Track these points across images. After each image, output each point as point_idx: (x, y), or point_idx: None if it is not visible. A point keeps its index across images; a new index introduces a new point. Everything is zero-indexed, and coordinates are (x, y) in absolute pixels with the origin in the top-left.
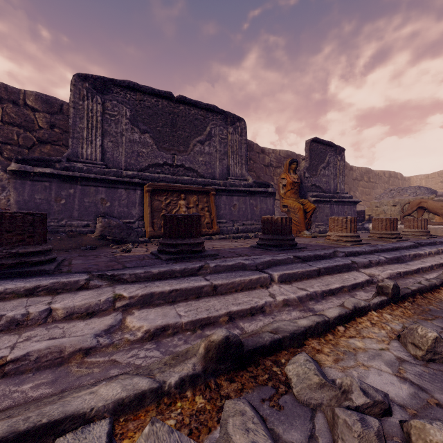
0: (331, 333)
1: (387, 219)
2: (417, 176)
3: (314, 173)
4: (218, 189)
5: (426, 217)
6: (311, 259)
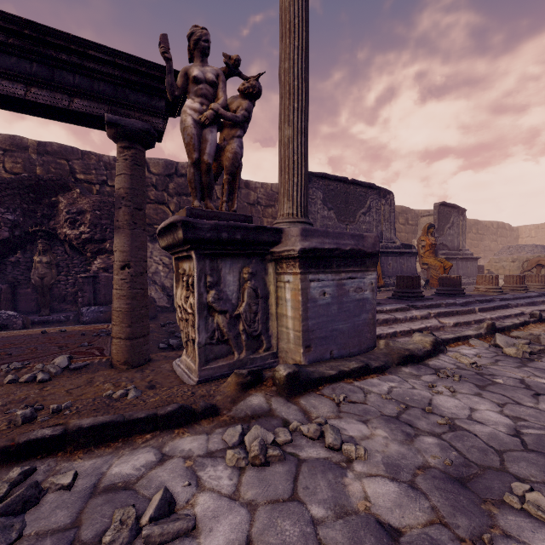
0: (519, 329)
1: (517, 275)
2: (526, 226)
3: (441, 233)
4: (380, 251)
5: (543, 272)
6: (484, 301)
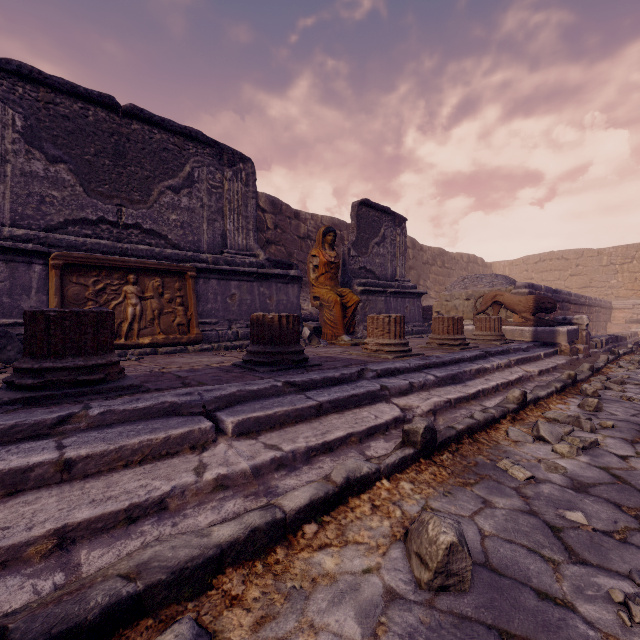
0: (286, 545)
1: (449, 318)
2: (500, 262)
3: (364, 251)
4: (202, 268)
5: (504, 315)
6: (317, 385)
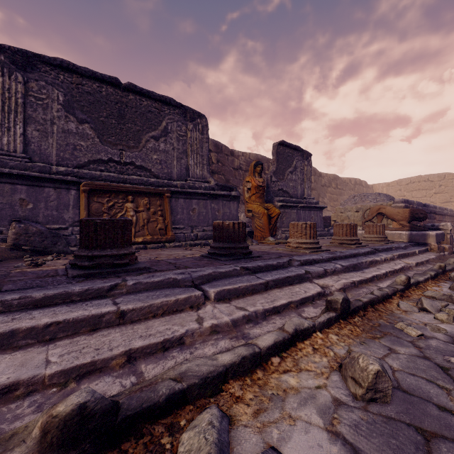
0: (262, 369)
1: (347, 224)
2: (379, 184)
3: (281, 177)
4: (174, 191)
5: (385, 222)
6: (262, 269)
